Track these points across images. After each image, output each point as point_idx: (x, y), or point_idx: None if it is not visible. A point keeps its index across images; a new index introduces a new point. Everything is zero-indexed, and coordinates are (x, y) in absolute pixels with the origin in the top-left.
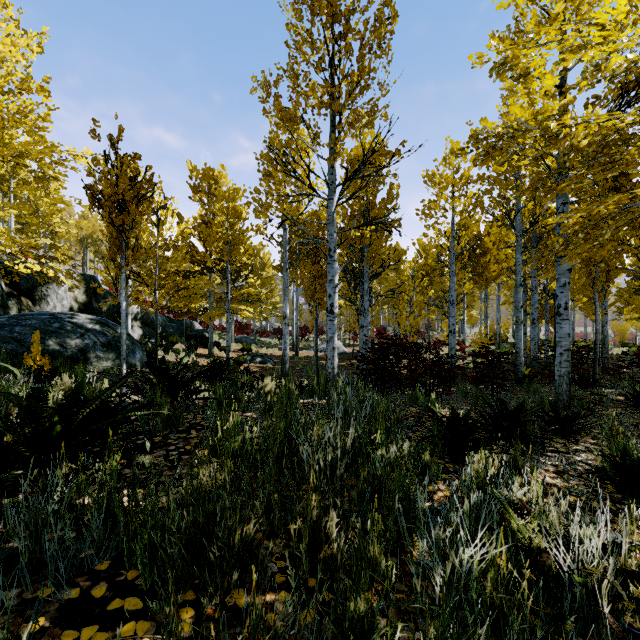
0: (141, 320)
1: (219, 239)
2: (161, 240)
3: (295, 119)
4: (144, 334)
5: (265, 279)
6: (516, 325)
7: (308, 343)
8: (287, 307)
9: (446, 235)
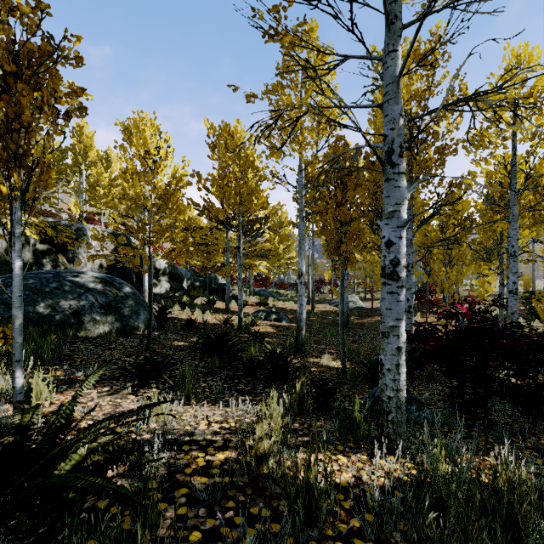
0: (168, 275)
1: (229, 190)
2: (151, 184)
3: None
4: (171, 288)
5: (282, 236)
6: None
7: (323, 296)
8: (303, 263)
9: (506, 169)
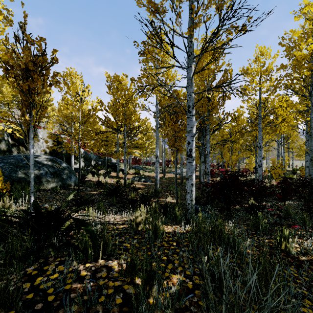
0: (83, 157)
1: (119, 112)
2: (80, 110)
3: (161, 10)
4: (85, 165)
5: (148, 136)
6: (311, 162)
7: (170, 169)
8: (158, 151)
9: (256, 106)
